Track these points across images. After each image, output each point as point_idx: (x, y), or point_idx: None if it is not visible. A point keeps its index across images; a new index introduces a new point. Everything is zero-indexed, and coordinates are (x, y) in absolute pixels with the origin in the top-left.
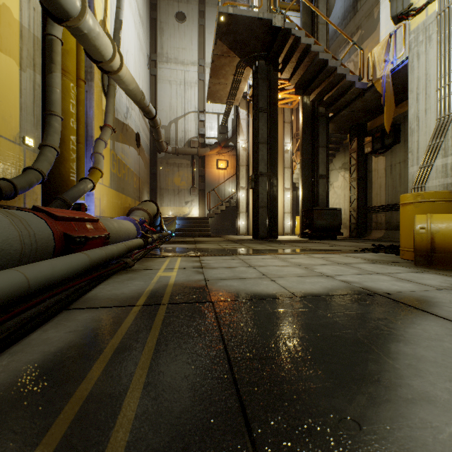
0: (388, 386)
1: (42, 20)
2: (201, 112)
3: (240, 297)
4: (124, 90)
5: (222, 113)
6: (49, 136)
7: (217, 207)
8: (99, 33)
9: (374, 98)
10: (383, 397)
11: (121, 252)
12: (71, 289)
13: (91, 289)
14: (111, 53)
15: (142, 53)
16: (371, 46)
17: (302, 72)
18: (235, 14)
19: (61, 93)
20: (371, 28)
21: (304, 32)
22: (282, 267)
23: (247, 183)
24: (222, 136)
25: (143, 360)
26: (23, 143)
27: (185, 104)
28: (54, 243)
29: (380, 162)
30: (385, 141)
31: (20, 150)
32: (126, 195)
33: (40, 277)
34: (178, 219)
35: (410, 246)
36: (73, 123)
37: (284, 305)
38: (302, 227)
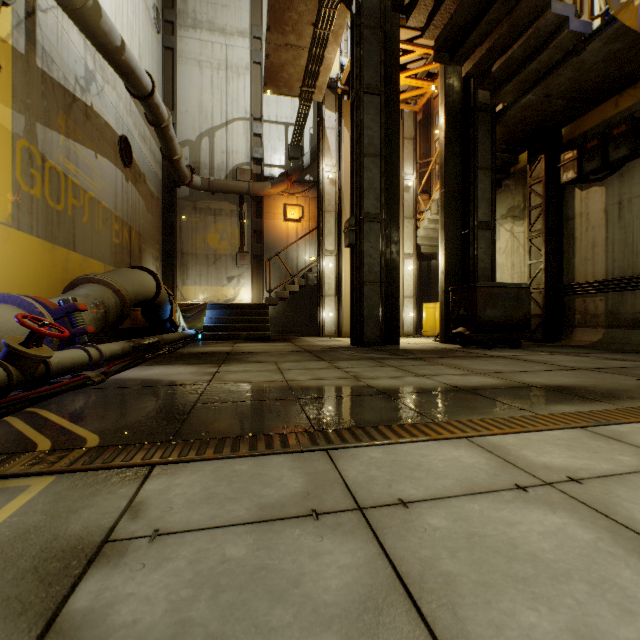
0: None
1: None
2: (256, 120)
3: None
4: None
5: (293, 123)
6: None
7: (284, 286)
8: None
9: (601, 59)
10: None
11: None
12: None
13: None
14: None
15: None
16: None
17: (454, 6)
18: None
19: None
20: None
21: None
22: None
23: (338, 243)
24: (293, 164)
25: None
26: None
27: (227, 105)
28: None
29: (593, 199)
30: (610, 154)
31: None
32: (85, 256)
33: None
34: (210, 307)
35: None
36: None
37: None
38: (445, 323)
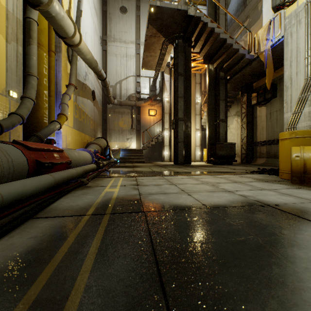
0: (292, 290)
1: (23, 7)
2: (138, 76)
3: (165, 208)
4: (83, 59)
5: (152, 77)
6: (27, 90)
7: (149, 142)
8: (63, 16)
9: (259, 66)
10: (291, 302)
11: (79, 174)
12: (38, 202)
13: (54, 201)
14: (72, 31)
15: (96, 34)
16: (256, 29)
17: (208, 47)
18: (161, 6)
19: (36, 60)
20: (256, 17)
21: (210, 19)
22: (195, 184)
23: (170, 125)
24: (152, 93)
25: (86, 264)
26: (9, 95)
27: (126, 71)
28: (27, 167)
29: (262, 111)
30: (266, 96)
31: (6, 100)
32: (85, 134)
33: (12, 193)
34: (121, 150)
35: (287, 169)
36: (45, 82)
37: (199, 214)
38: (208, 156)
